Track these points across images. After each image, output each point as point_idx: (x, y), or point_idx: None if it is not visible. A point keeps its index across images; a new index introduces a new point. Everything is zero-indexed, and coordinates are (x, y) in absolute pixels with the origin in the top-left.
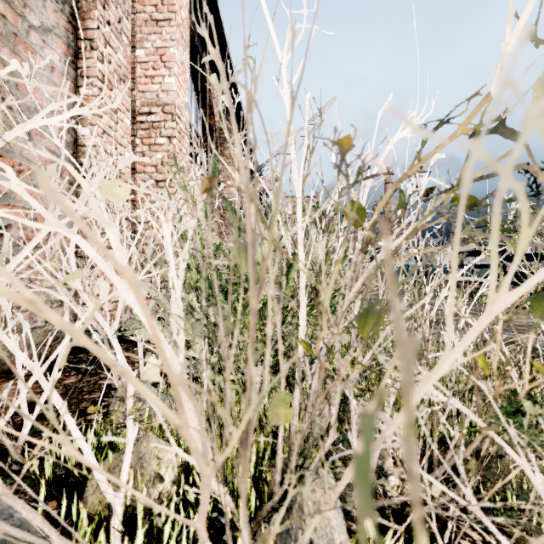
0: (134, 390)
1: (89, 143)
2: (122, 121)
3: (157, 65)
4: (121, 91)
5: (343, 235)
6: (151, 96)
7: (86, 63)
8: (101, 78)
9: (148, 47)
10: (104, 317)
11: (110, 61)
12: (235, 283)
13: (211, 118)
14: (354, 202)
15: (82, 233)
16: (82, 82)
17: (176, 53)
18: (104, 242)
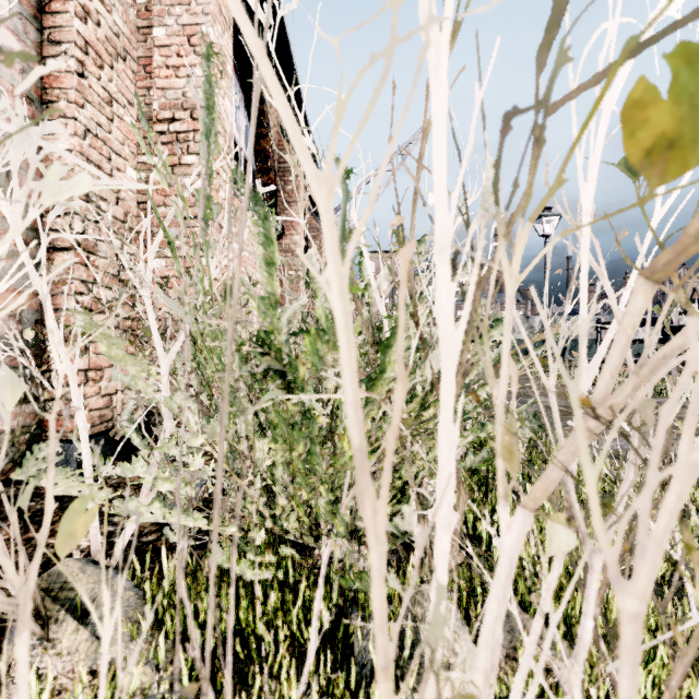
0: (64, 593)
1: (62, 146)
2: (121, 118)
3: (184, 49)
4: (118, 72)
5: (593, 221)
6: (175, 95)
7: (57, 20)
8: (82, 46)
9: (170, 24)
10: (88, 419)
11: (98, 23)
12: (268, 373)
13: (266, 141)
14: (690, 53)
15: (51, 288)
16: (50, 51)
17: (211, 32)
18: (88, 303)
